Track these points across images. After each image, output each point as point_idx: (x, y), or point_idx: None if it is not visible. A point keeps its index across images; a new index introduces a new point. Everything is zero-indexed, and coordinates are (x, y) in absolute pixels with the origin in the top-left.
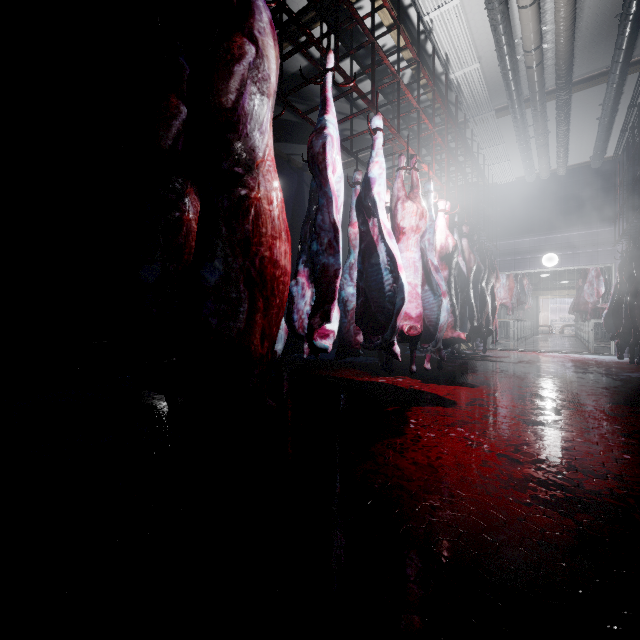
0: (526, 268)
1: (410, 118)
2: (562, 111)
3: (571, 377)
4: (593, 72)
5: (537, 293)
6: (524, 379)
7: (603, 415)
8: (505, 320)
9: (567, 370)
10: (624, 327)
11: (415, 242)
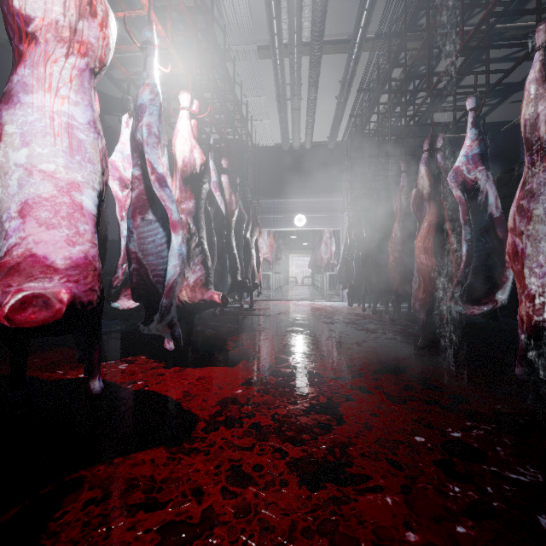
0: (283, 226)
1: (162, 16)
2: (314, 71)
3: (325, 331)
4: (339, 36)
5: (288, 252)
6: (286, 340)
7: (387, 405)
8: (266, 273)
9: (319, 321)
10: (355, 279)
11: (69, 71)
